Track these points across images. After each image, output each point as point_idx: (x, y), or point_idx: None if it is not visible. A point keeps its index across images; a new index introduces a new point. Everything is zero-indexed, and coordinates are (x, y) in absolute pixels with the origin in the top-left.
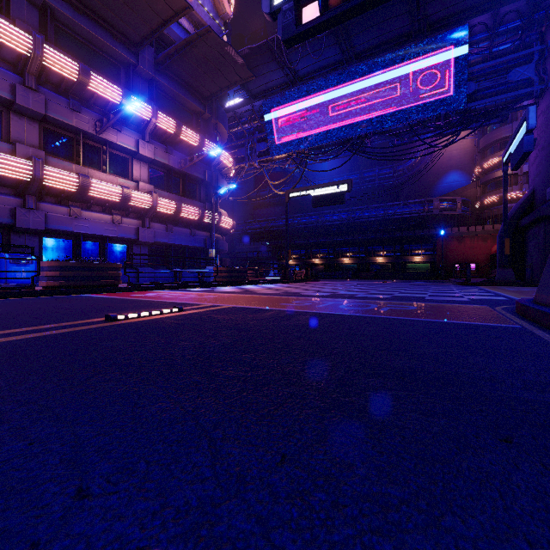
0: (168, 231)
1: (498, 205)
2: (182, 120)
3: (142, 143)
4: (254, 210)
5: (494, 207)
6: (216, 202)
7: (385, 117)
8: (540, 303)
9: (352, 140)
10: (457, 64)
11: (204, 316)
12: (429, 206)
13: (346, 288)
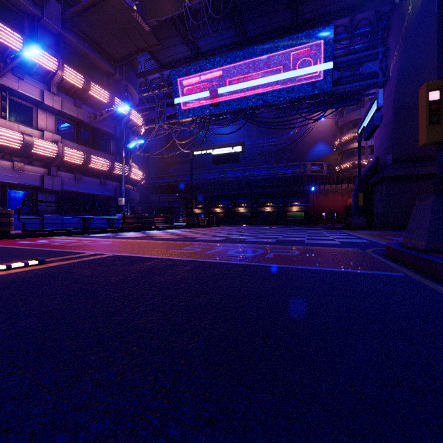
0: (77, 180)
1: (351, 170)
2: (93, 78)
3: (47, 94)
4: (166, 167)
5: (349, 171)
6: (127, 156)
7: (271, 93)
8: (409, 248)
9: (246, 110)
10: (325, 55)
11: (61, 271)
12: (303, 168)
13: (239, 232)
